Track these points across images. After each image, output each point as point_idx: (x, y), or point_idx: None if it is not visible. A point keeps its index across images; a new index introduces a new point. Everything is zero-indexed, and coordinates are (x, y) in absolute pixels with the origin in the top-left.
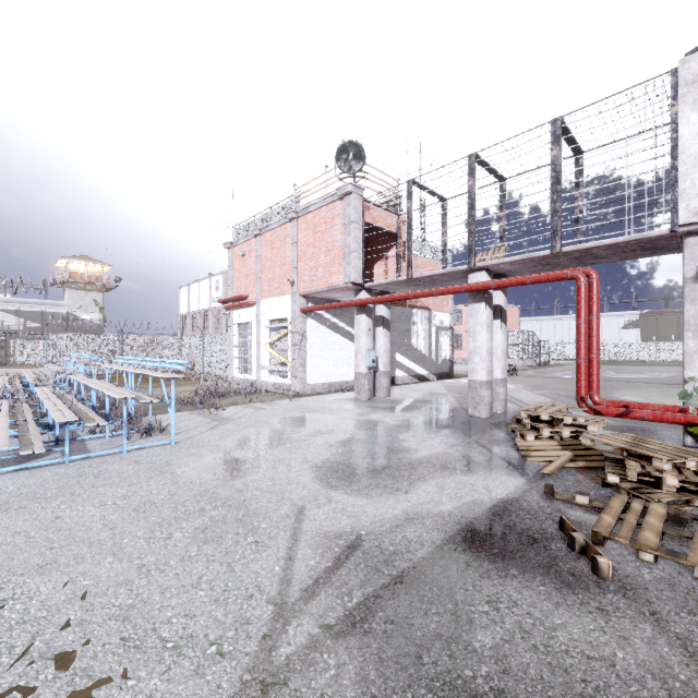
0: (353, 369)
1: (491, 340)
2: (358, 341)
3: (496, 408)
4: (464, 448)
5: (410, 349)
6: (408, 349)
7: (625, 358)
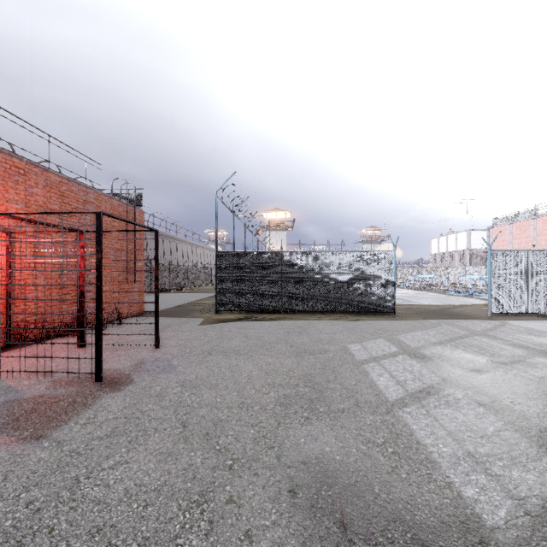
0: None
1: None
2: None
3: None
4: None
5: None
6: None
7: None
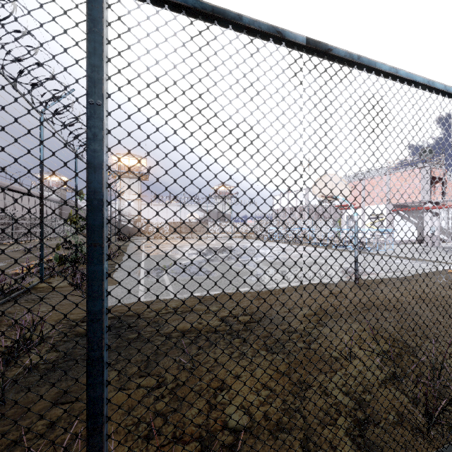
0: (411, 235)
1: None
2: (425, 223)
3: None
4: None
5: None
6: None
7: None
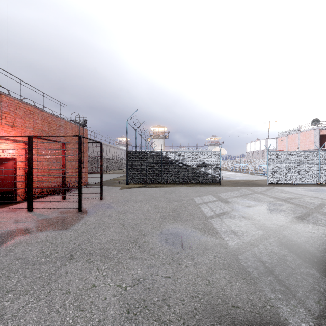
0: None
1: None
2: None
3: None
4: None
5: None
6: None
7: None
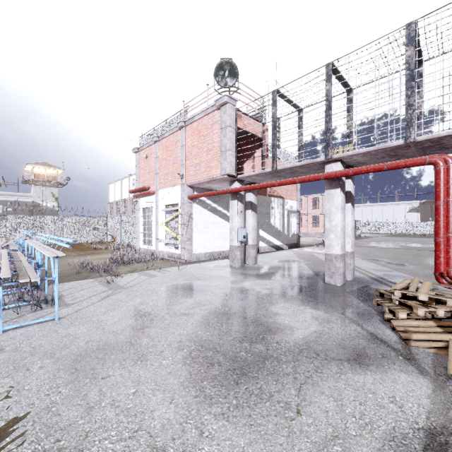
0: (228, 241)
1: (344, 220)
2: (232, 221)
3: (346, 276)
4: (337, 326)
5: (269, 227)
6: (268, 227)
7: (410, 232)
